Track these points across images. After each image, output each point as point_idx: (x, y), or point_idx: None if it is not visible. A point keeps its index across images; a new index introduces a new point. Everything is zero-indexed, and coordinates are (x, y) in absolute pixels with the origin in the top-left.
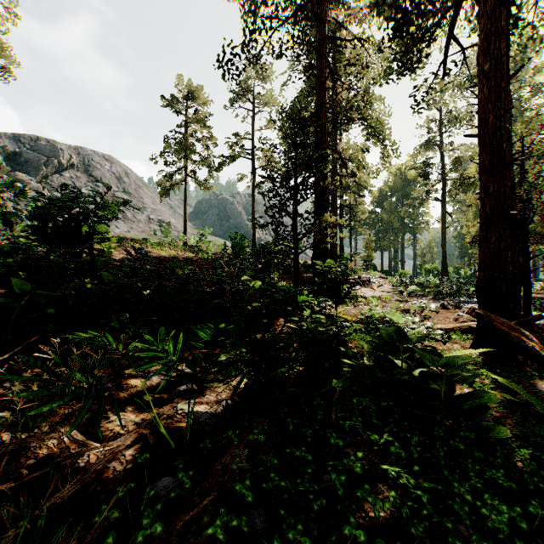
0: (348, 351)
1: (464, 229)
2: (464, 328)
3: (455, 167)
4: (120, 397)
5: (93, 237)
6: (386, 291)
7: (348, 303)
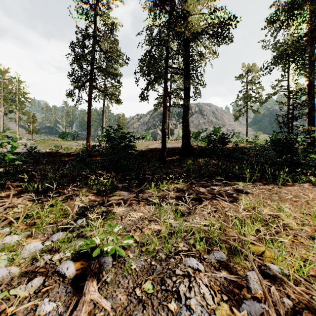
0: None
1: None
2: None
3: None
4: None
5: (228, 142)
6: None
7: None
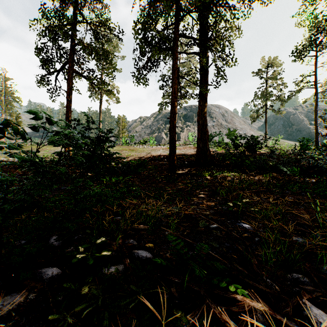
0: None
1: None
2: None
3: None
4: None
5: (260, 148)
6: None
7: None
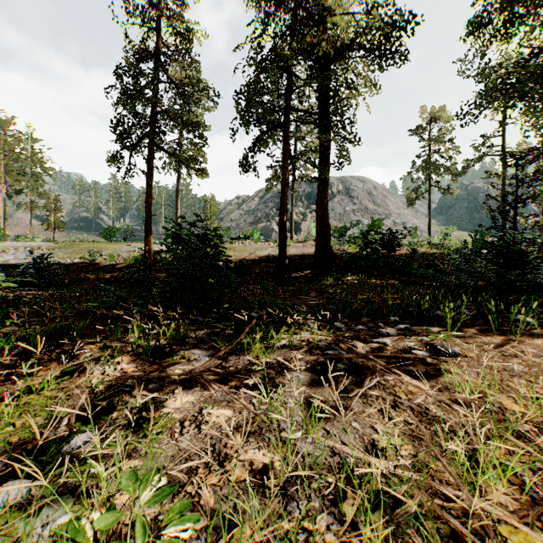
0: None
1: None
2: None
3: None
4: None
5: (398, 245)
6: None
7: None
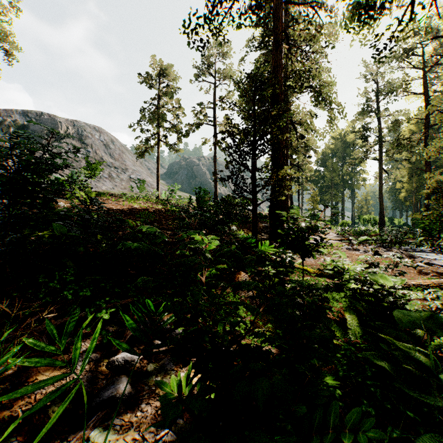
0: (328, 322)
1: (398, 184)
2: (441, 284)
3: (393, 128)
4: (13, 411)
5: (40, 186)
6: (334, 239)
7: (315, 257)
